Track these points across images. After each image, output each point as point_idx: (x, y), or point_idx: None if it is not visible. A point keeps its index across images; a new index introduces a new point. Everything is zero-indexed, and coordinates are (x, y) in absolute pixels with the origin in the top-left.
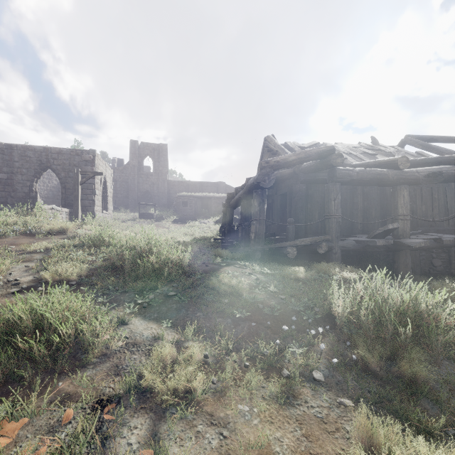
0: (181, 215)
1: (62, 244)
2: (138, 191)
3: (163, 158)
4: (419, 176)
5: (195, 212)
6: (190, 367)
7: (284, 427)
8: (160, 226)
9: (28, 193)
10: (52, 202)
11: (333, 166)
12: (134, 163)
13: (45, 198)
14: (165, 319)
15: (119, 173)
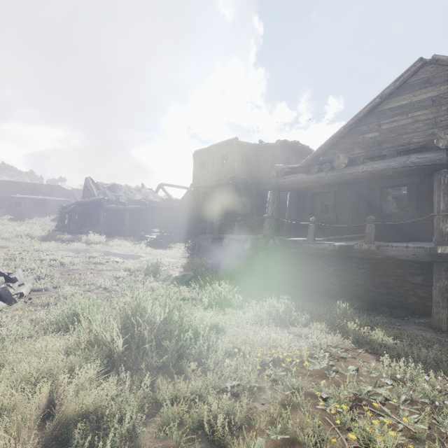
0: (15, 213)
1: None
2: None
3: None
4: (132, 209)
5: (30, 211)
6: (54, 242)
7: (67, 245)
8: None
9: None
10: None
11: (103, 204)
12: None
13: None
14: (45, 242)
15: None
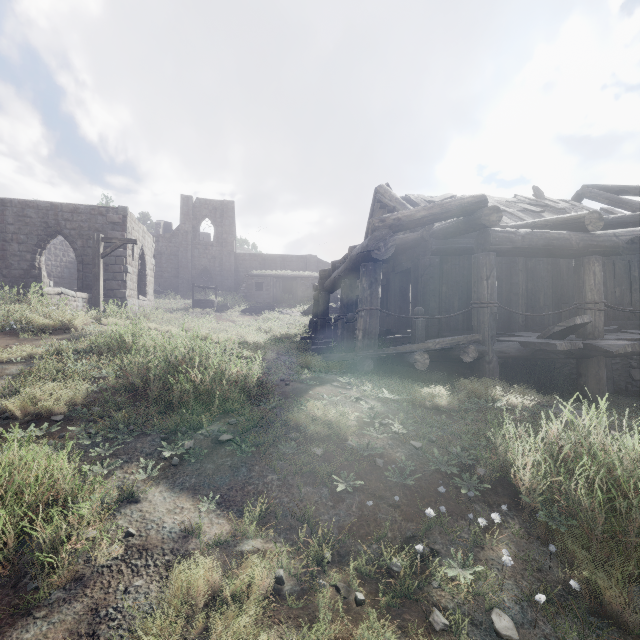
0: (254, 302)
1: (57, 348)
2: (193, 268)
3: (229, 221)
4: (619, 242)
5: (274, 298)
6: (243, 621)
7: None
8: (223, 318)
9: (27, 271)
10: (68, 284)
11: (484, 226)
12: (187, 229)
13: (58, 278)
14: (209, 489)
15: (166, 243)
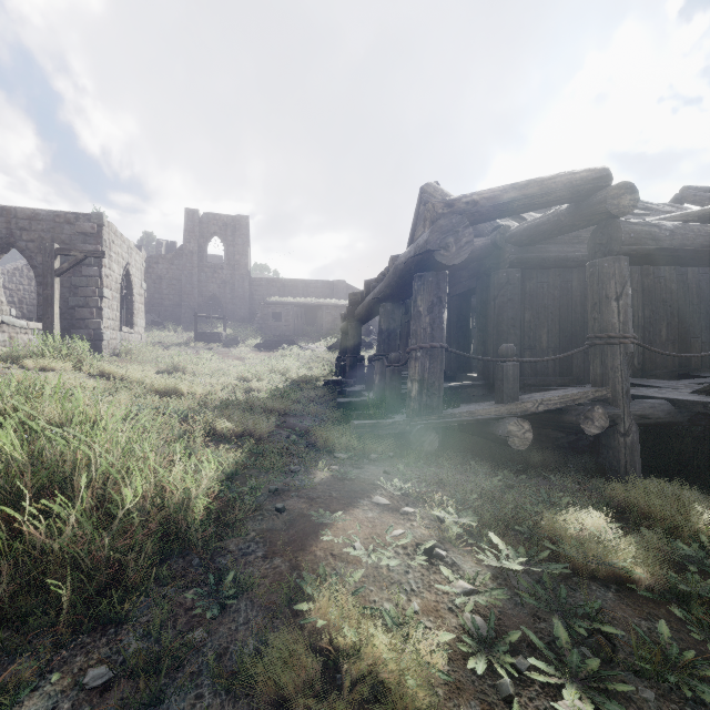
0: (270, 335)
1: None
2: (200, 295)
3: (242, 239)
4: None
5: (295, 330)
6: None
7: None
8: (230, 355)
9: None
10: None
11: (610, 214)
12: (192, 248)
13: (32, 306)
14: None
15: (167, 265)
